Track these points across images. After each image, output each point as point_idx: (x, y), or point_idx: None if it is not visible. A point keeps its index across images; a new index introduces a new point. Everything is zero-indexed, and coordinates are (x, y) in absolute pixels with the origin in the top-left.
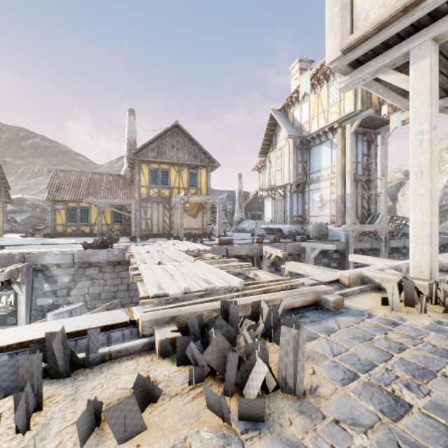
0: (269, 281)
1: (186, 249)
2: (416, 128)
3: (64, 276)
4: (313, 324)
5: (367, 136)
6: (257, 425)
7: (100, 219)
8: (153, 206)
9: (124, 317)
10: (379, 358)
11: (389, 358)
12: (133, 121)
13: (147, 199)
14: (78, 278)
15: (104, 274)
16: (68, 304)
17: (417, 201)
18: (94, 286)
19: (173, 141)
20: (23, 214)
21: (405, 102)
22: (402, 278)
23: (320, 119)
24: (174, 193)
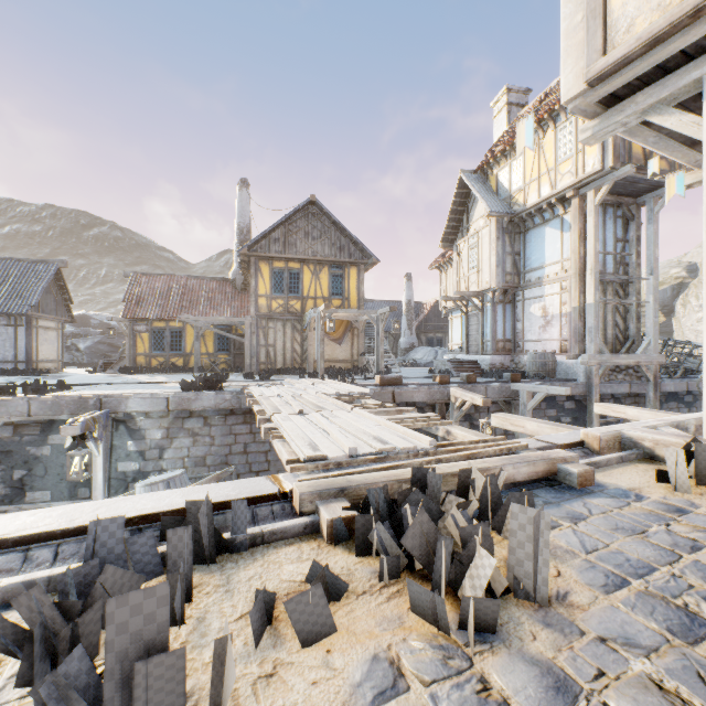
0: (472, 442)
1: (334, 392)
2: None
3: (155, 430)
4: (549, 507)
5: (622, 210)
6: (485, 637)
7: (198, 346)
8: (277, 326)
9: (270, 487)
10: (659, 558)
11: (676, 560)
12: (246, 197)
13: (268, 316)
14: (174, 433)
15: (211, 428)
16: (161, 471)
17: None
18: (197, 446)
19: (306, 226)
20: (88, 339)
21: (693, 155)
22: (690, 440)
23: (542, 184)
24: (309, 306)
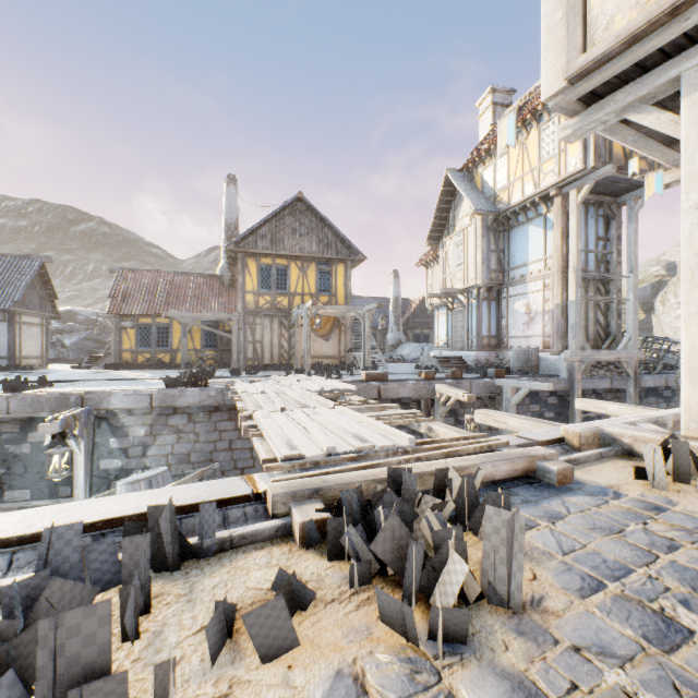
0: (453, 439)
1: (318, 388)
2: (692, 198)
3: (138, 427)
4: (528, 506)
5: (603, 209)
6: (456, 648)
7: (185, 342)
8: (264, 322)
9: (244, 488)
10: (635, 559)
11: (653, 561)
12: (233, 193)
13: (255, 312)
14: (158, 430)
15: (195, 424)
16: (144, 468)
17: (693, 315)
18: (181, 443)
19: (294, 223)
20: (74, 335)
21: (671, 155)
22: (668, 437)
23: (526, 183)
24: (296, 302)
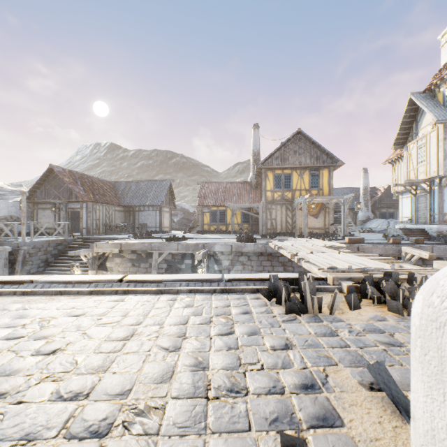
0: (416, 270)
1: (322, 245)
2: None
3: (226, 260)
4: None
5: None
6: None
7: (233, 219)
8: (277, 207)
9: (316, 276)
10: None
11: None
12: (257, 134)
13: (271, 202)
14: (234, 263)
15: (251, 261)
16: None
17: None
18: (245, 270)
19: (295, 147)
20: (178, 216)
21: None
22: None
23: None
24: (296, 195)
